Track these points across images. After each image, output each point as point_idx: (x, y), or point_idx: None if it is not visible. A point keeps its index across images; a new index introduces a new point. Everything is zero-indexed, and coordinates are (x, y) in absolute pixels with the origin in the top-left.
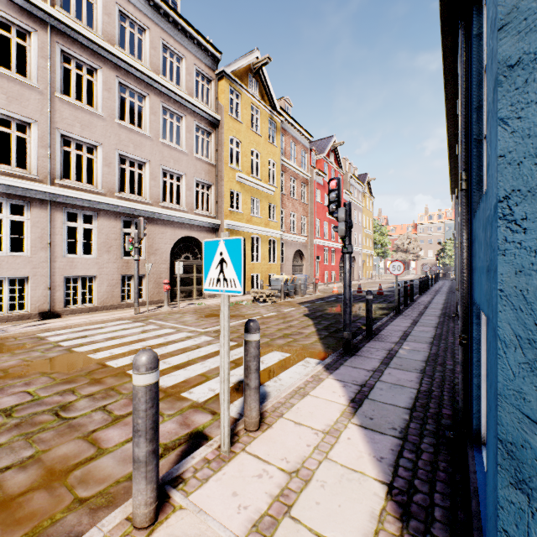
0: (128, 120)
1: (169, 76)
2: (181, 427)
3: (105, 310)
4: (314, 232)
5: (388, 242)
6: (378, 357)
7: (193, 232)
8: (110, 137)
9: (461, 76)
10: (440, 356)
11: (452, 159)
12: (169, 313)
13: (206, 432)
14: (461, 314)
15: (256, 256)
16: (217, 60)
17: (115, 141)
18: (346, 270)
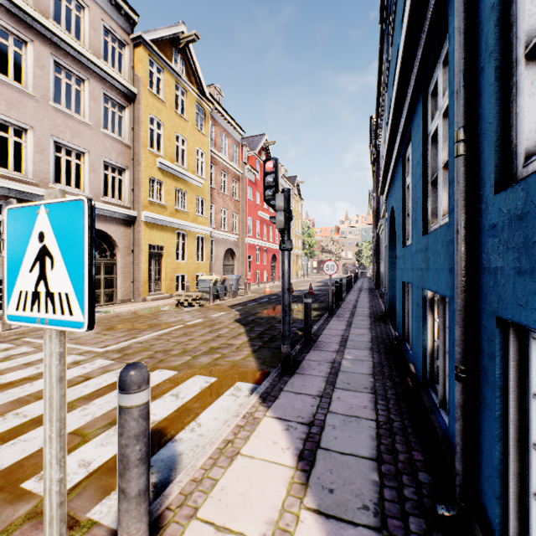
0: None
1: (64, 25)
2: None
3: None
4: (246, 231)
5: (315, 243)
6: (322, 374)
7: (100, 223)
8: None
9: None
10: (384, 365)
11: (389, 154)
12: None
13: None
14: (458, 335)
15: (182, 254)
16: (133, 23)
17: None
18: (285, 270)
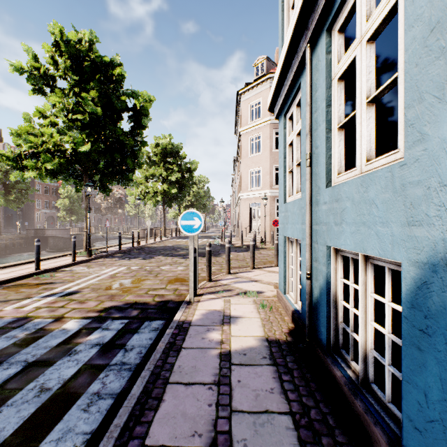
0: None
1: None
2: None
3: None
4: None
5: None
6: None
7: None
8: None
9: None
10: None
11: None
12: None
13: None
14: None
15: None
16: None
17: None
18: None
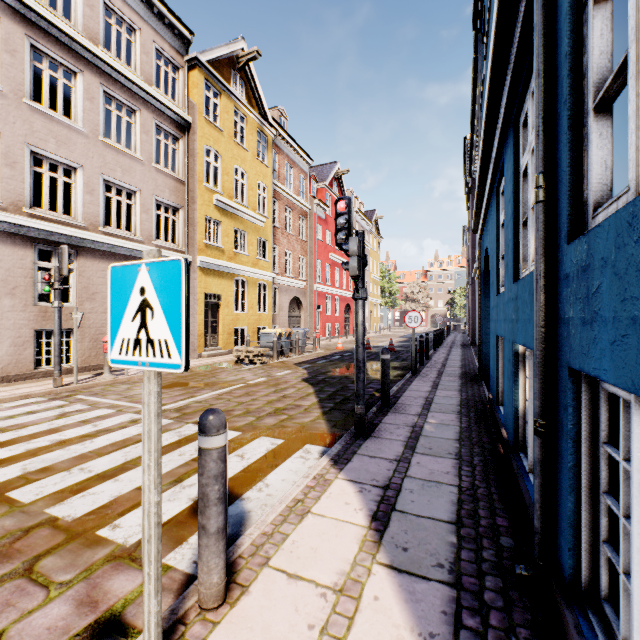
0: (47, 103)
1: (114, 51)
2: (79, 611)
3: (5, 382)
4: (314, 276)
5: (398, 290)
6: (401, 438)
7: None
8: (14, 123)
9: (539, 31)
10: (473, 430)
11: (482, 187)
12: (111, 383)
13: (128, 616)
14: (537, 388)
15: (241, 304)
16: (188, 43)
17: (23, 130)
18: (359, 322)
